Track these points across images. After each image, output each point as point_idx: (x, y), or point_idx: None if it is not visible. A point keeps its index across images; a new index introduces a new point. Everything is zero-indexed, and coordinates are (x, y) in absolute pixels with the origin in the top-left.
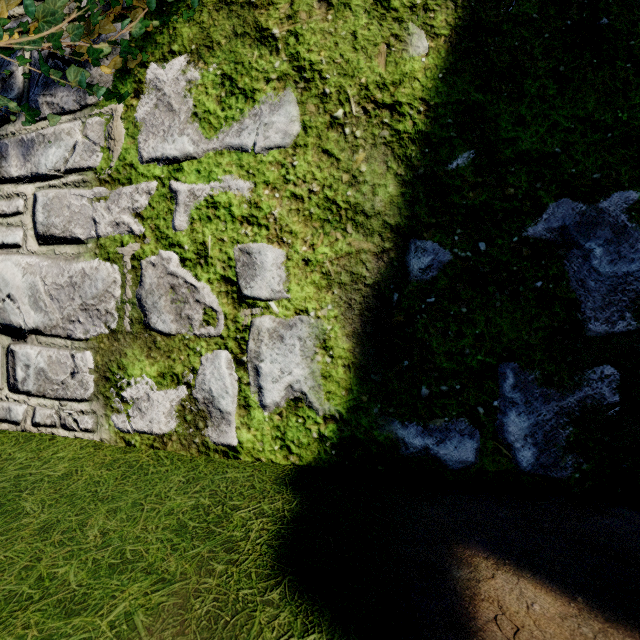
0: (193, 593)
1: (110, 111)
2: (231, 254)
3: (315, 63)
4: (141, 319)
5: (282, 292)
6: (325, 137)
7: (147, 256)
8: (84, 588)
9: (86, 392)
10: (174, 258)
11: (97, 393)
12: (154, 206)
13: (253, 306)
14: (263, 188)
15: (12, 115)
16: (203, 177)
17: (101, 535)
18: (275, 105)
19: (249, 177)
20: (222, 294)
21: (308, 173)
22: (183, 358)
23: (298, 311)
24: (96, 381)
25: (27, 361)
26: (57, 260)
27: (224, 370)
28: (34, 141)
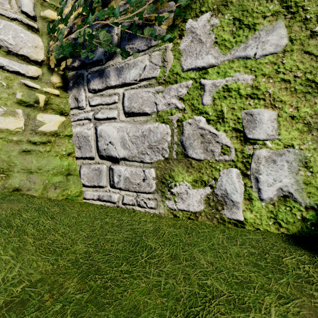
0: (315, 308)
1: (164, 47)
2: (239, 116)
3: (298, 2)
4: (182, 152)
5: (274, 135)
6: (306, 44)
7: (186, 119)
8: (234, 295)
9: (151, 189)
10: (202, 120)
11: (157, 189)
12: (190, 93)
13: (254, 144)
14: (261, 78)
15: (117, 55)
16: (221, 75)
17: (210, 264)
18: (269, 30)
19: (251, 72)
20: (233, 138)
21: (293, 66)
22: (208, 172)
23: (286, 146)
24: (156, 183)
25: (119, 173)
26: (135, 124)
27: (234, 179)
28: (123, 67)
